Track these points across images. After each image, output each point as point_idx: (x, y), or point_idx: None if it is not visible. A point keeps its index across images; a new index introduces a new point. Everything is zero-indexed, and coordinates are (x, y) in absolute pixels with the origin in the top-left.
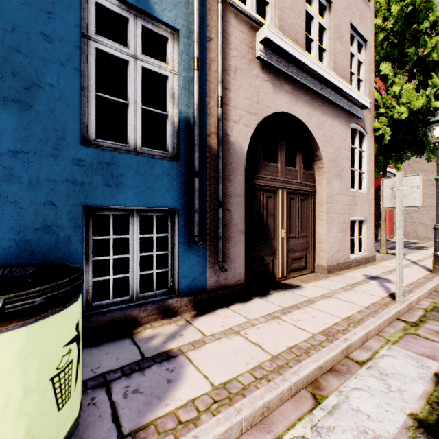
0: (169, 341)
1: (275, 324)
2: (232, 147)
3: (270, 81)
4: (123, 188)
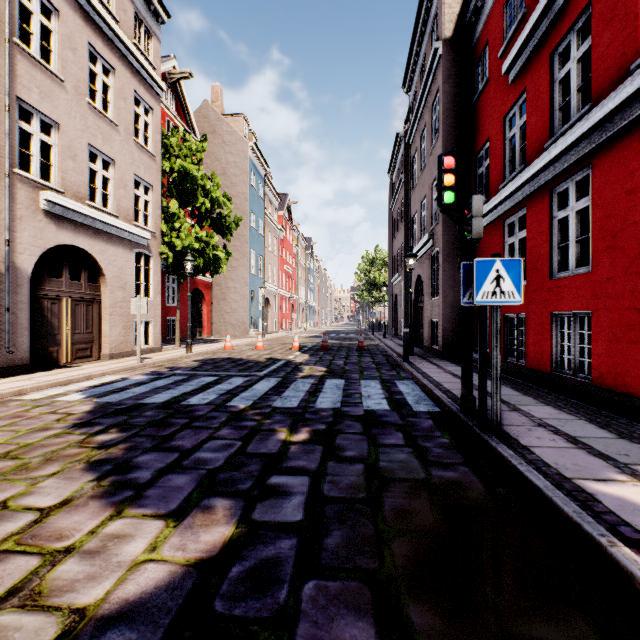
0: None
1: (52, 376)
2: (19, 271)
3: (54, 223)
4: None
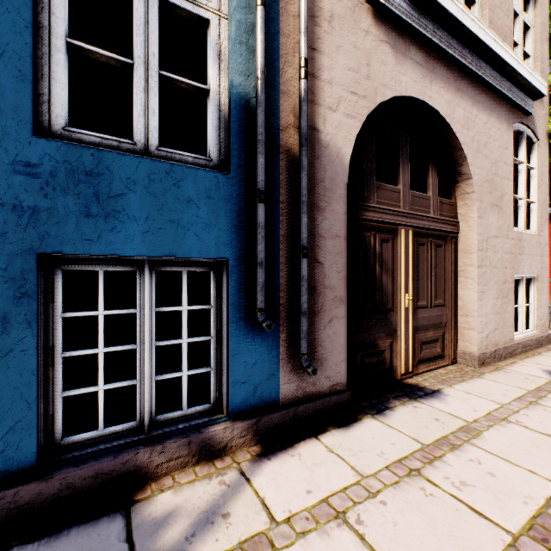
0: (198, 534)
1: (417, 495)
2: (325, 153)
3: (389, 43)
4: (119, 222)
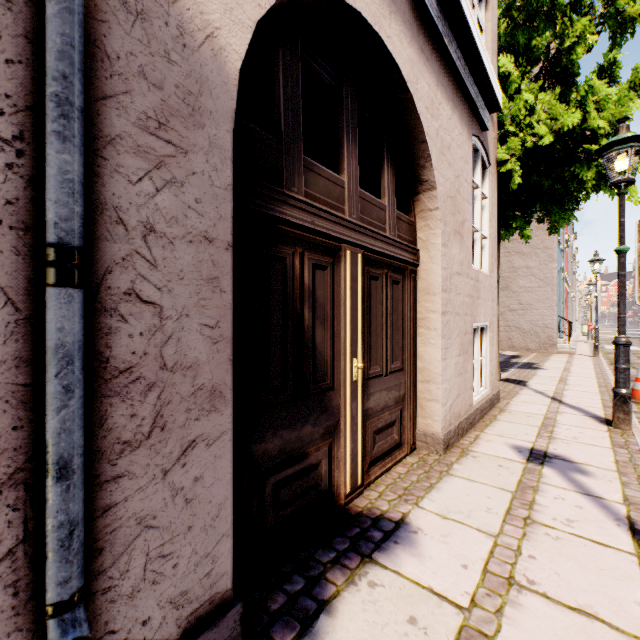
0: None
1: None
2: (169, 14)
3: None
4: None
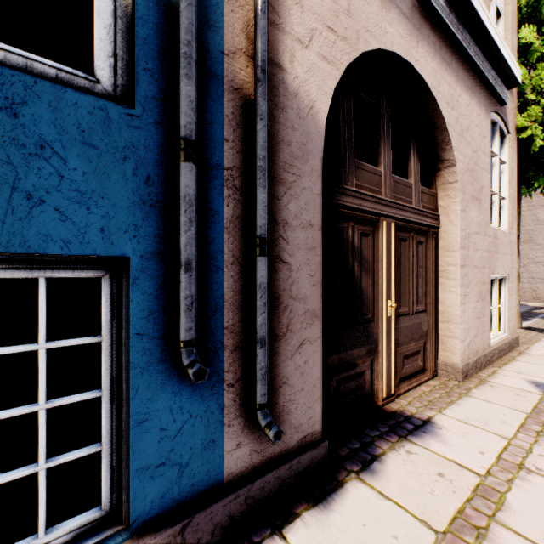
0: None
1: None
2: (293, 104)
3: None
4: None
